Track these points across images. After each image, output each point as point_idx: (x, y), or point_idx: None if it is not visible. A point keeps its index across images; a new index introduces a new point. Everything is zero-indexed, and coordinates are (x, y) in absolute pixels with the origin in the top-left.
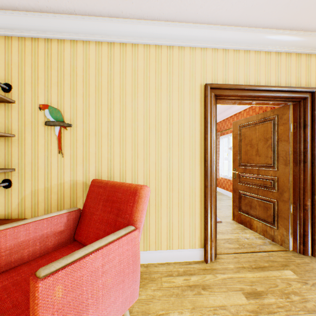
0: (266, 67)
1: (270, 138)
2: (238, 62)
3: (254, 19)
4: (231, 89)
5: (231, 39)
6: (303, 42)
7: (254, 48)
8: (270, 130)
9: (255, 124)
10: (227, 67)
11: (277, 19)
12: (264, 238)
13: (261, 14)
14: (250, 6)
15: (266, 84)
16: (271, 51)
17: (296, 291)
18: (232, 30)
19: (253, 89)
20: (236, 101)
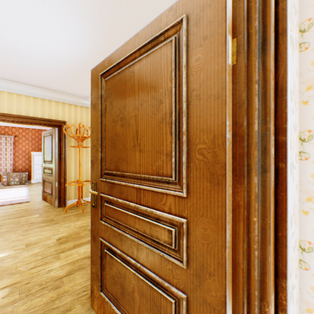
0: (35, 106)
1: (51, 145)
2: (12, 100)
3: (16, 80)
4: (5, 115)
5: (5, 86)
6: (59, 96)
7: (24, 94)
8: (51, 140)
9: (48, 135)
10: (3, 102)
11: (32, 83)
12: (50, 204)
13: (18, 79)
14: (5, 75)
15: (35, 115)
16: (38, 97)
17: (28, 220)
18: (3, 81)
19: (22, 117)
20: (13, 122)
